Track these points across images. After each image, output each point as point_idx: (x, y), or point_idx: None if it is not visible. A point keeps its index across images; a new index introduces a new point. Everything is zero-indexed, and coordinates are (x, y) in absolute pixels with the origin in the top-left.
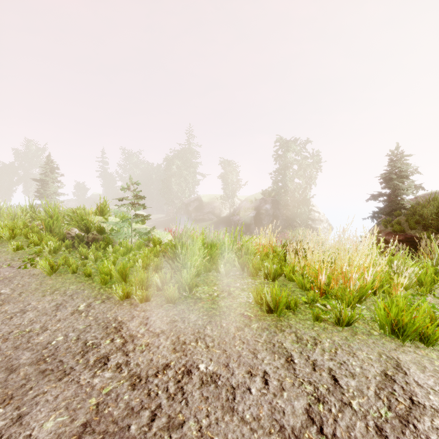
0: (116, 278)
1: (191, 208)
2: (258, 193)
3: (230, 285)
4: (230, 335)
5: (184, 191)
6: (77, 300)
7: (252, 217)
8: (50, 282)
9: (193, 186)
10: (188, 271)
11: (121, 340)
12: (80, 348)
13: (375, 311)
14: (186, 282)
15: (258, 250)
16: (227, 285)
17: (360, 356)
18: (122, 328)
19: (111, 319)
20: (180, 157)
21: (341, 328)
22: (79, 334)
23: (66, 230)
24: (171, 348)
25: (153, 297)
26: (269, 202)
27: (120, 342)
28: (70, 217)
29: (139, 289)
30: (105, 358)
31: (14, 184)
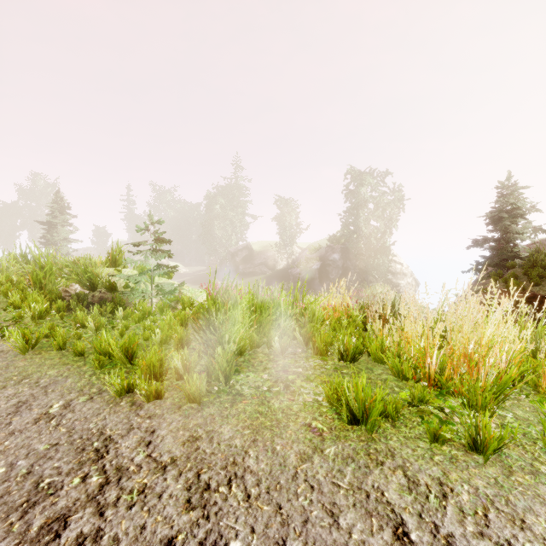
0: (118, 358)
1: (238, 259)
2: (324, 240)
3: (287, 369)
4: (289, 471)
5: (229, 237)
6: (52, 394)
7: (316, 270)
8: (21, 363)
9: (242, 231)
10: (226, 347)
11: (99, 478)
12: (25, 494)
13: (544, 430)
14: (221, 368)
15: (327, 314)
16: (283, 370)
17: (536, 528)
18: (107, 452)
19: (94, 433)
20: (224, 194)
21: (480, 457)
22: (34, 462)
23: (63, 287)
24: (182, 500)
25: (170, 391)
26: (337, 251)
27: (96, 483)
28: (70, 269)
29: (149, 377)
30: (62, 521)
31: (17, 228)
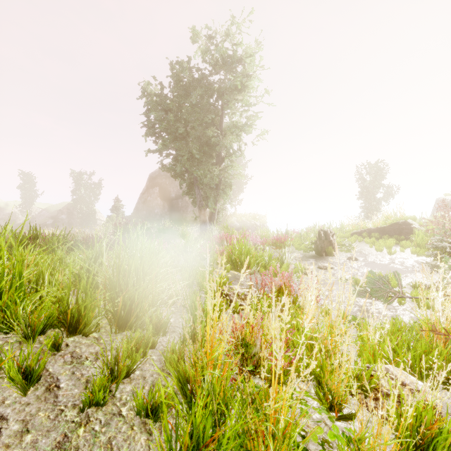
0: None
1: None
2: (59, 204)
3: None
4: None
5: None
6: None
7: (50, 224)
8: None
9: None
10: None
11: None
12: None
13: None
14: None
15: None
16: None
17: None
18: None
19: None
20: None
21: None
22: None
23: None
24: None
25: None
26: (65, 213)
27: None
28: None
29: None
30: None
31: None
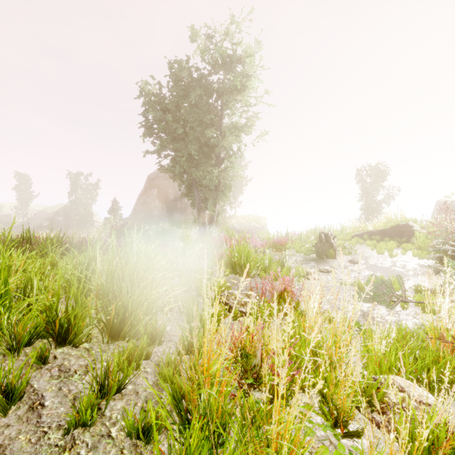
0: None
1: None
2: (56, 206)
3: None
4: None
5: None
6: None
7: (46, 226)
8: None
9: None
10: None
11: None
12: None
13: None
14: None
15: None
16: None
17: None
18: None
19: None
20: None
21: None
22: None
23: None
24: None
25: None
26: (61, 215)
27: None
28: None
29: None
30: None
31: None
